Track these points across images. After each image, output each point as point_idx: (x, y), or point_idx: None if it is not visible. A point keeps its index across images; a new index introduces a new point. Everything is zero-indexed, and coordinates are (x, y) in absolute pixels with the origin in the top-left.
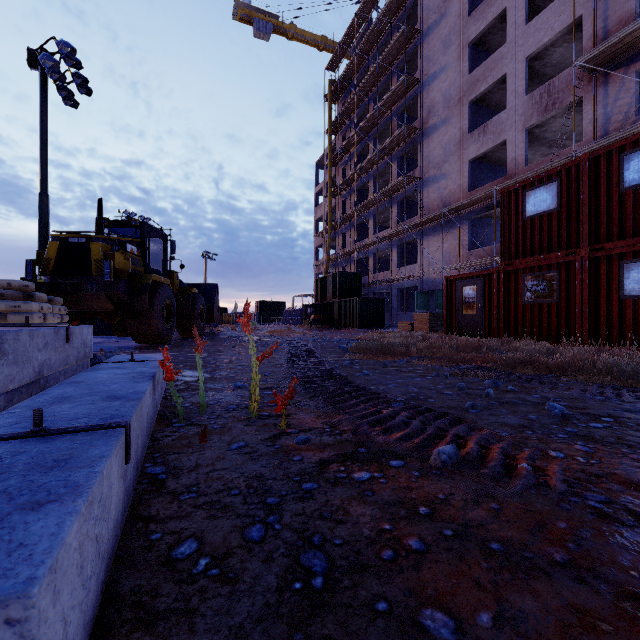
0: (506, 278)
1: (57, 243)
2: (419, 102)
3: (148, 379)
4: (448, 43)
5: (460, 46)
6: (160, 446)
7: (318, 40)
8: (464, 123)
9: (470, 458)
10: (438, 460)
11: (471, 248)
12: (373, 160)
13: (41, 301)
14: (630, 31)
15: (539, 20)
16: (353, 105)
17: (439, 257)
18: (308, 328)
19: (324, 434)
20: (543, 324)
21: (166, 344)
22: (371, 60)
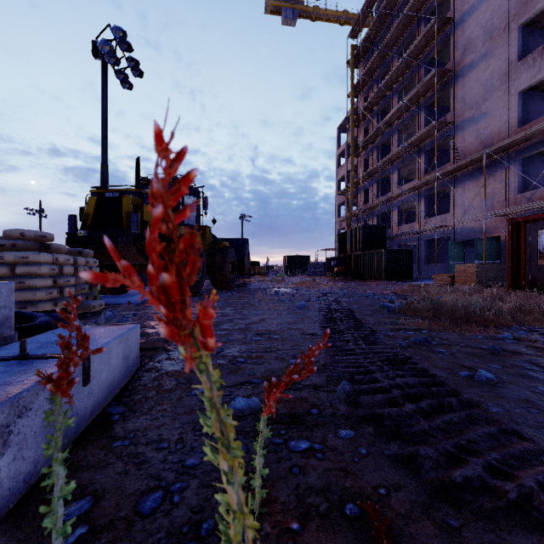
0: None
1: (95, 198)
2: (452, 43)
3: None
4: None
5: None
6: None
7: (339, 16)
8: (512, 51)
9: None
10: None
11: (521, 191)
12: (398, 113)
13: (59, 252)
14: None
15: None
16: (376, 64)
17: (478, 204)
18: (332, 280)
19: None
20: None
21: (196, 296)
22: (395, 16)
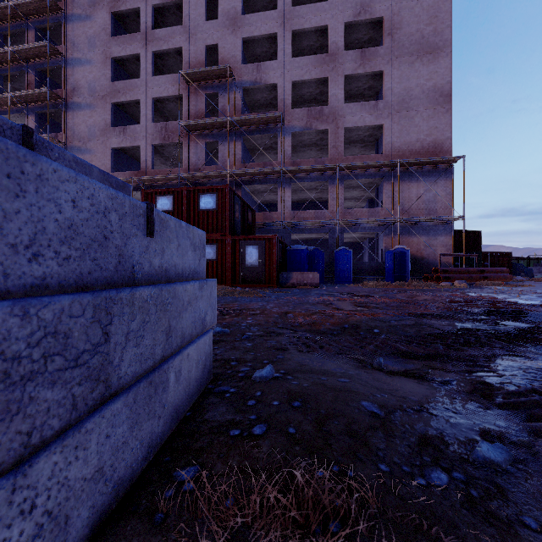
0: None
1: None
2: (63, 74)
3: None
4: (93, 44)
5: (104, 54)
6: None
7: None
8: (108, 117)
9: None
10: None
11: None
12: (2, 101)
13: None
14: (203, 122)
15: (161, 79)
16: None
17: None
18: None
19: None
20: None
21: None
22: None
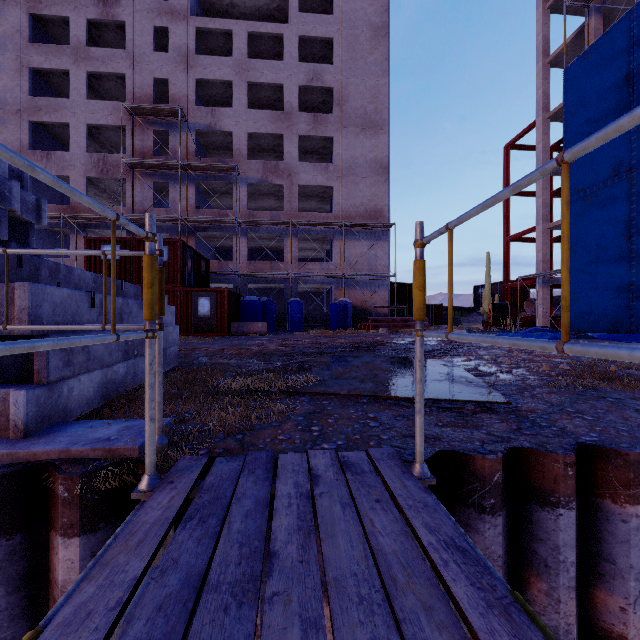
0: None
1: None
2: None
3: None
4: (3, 45)
5: (20, 61)
6: None
7: None
8: (25, 137)
9: None
10: None
11: None
12: None
13: None
14: (151, 162)
15: (97, 105)
16: None
17: None
18: None
19: None
20: None
21: None
22: None
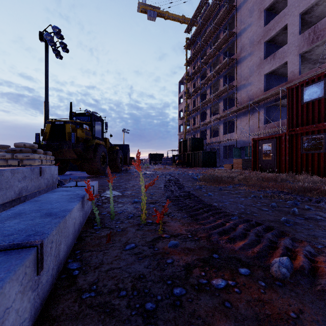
0: (290, 139)
1: (50, 124)
2: (235, 45)
3: (78, 199)
4: (252, 11)
5: (259, 11)
6: (81, 244)
7: (180, 18)
8: (261, 54)
9: (304, 271)
10: (279, 272)
11: (266, 123)
12: (210, 78)
13: (40, 153)
14: None
15: None
16: (199, 50)
17: (247, 128)
18: (175, 167)
19: (187, 239)
20: (314, 165)
21: (102, 175)
22: (208, 25)
